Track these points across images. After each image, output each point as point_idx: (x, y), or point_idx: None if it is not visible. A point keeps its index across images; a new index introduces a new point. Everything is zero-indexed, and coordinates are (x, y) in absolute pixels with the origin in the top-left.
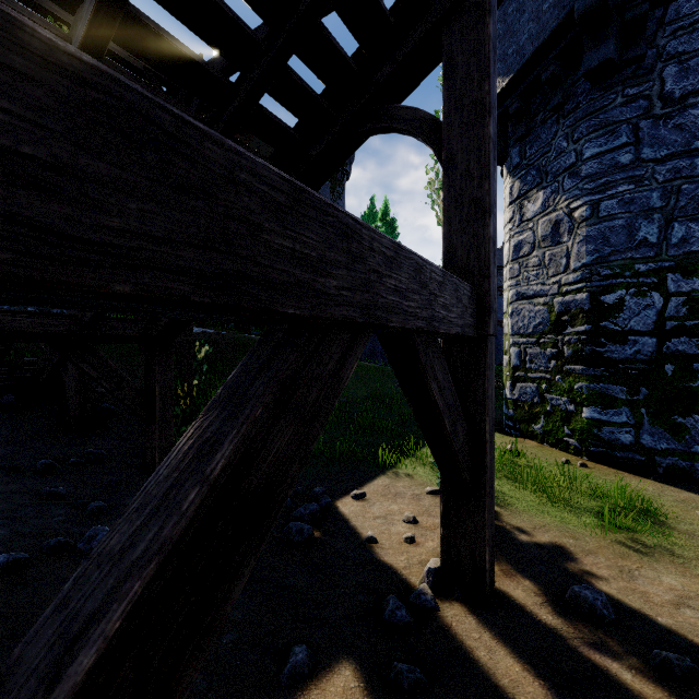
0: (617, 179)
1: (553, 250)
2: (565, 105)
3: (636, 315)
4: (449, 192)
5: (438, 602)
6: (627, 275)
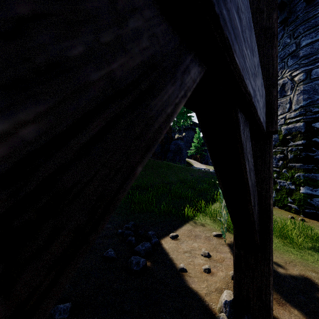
0: None
1: (281, 100)
2: (288, 19)
3: None
4: None
5: None
6: None
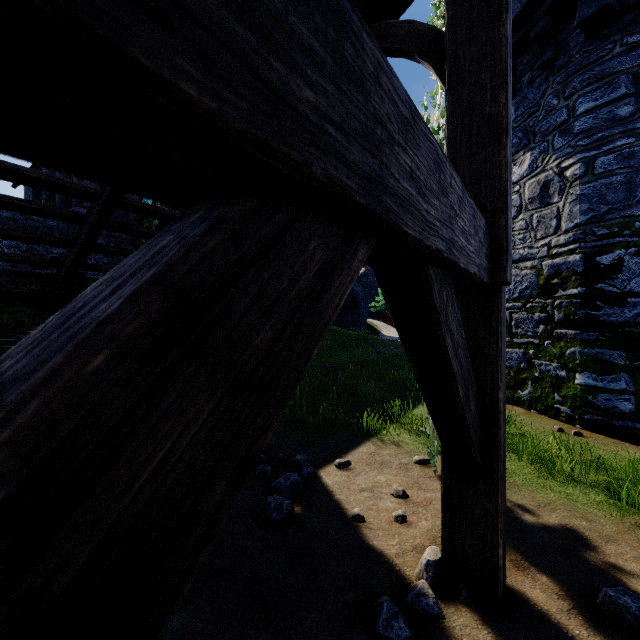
0: (615, 133)
1: (541, 212)
2: (555, 61)
3: (636, 275)
4: (454, 112)
5: (441, 605)
6: (626, 234)
